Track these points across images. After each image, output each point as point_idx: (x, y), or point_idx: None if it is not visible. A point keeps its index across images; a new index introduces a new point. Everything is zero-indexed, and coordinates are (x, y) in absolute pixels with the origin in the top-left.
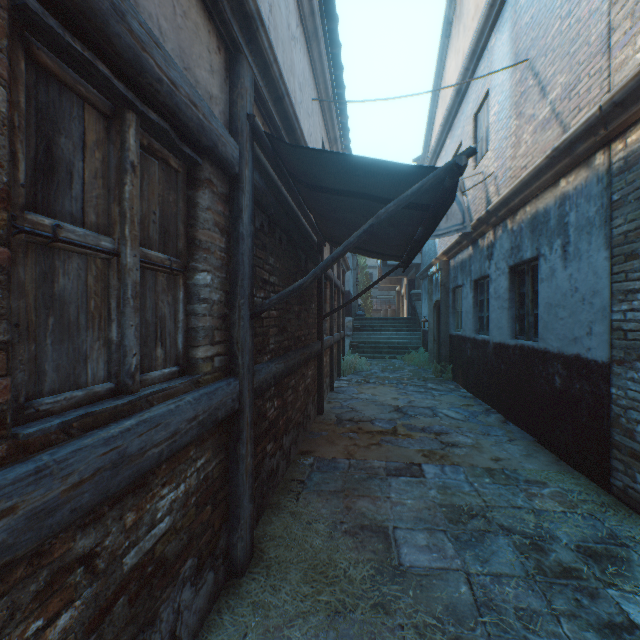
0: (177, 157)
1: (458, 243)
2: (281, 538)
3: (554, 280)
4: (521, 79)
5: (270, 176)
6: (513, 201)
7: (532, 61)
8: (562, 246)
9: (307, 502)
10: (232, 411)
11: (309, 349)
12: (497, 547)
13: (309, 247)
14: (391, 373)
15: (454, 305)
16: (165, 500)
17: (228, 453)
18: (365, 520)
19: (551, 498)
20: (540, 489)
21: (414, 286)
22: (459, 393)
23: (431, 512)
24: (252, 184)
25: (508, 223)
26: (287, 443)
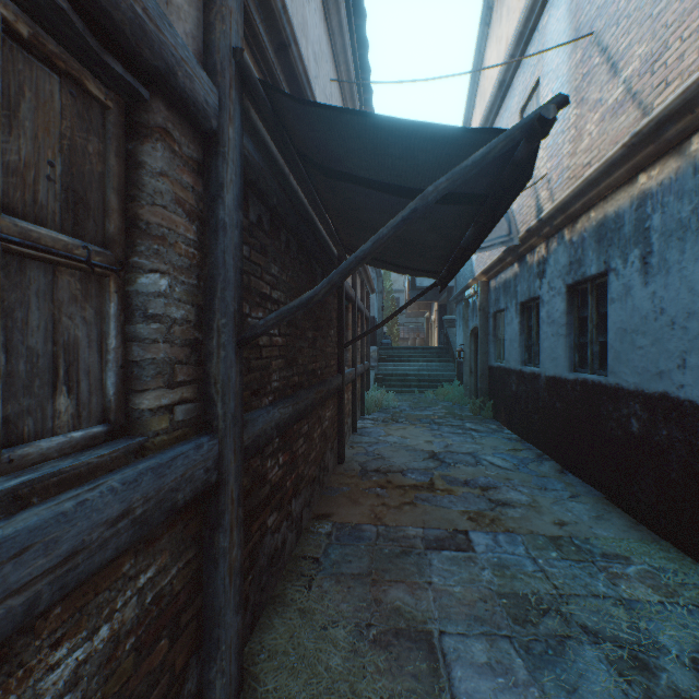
0: (103, 81)
1: (501, 260)
2: (284, 655)
3: (630, 300)
4: (583, 58)
5: (273, 156)
6: (573, 206)
7: (599, 34)
8: (641, 257)
9: (322, 592)
10: (205, 487)
11: (327, 385)
12: (585, 664)
13: (327, 259)
14: (422, 410)
15: (495, 332)
16: (60, 669)
17: (202, 547)
18: (400, 621)
19: (640, 581)
20: (623, 567)
21: (446, 312)
22: (503, 435)
23: (488, 606)
24: (241, 153)
25: (566, 233)
26: (297, 508)
